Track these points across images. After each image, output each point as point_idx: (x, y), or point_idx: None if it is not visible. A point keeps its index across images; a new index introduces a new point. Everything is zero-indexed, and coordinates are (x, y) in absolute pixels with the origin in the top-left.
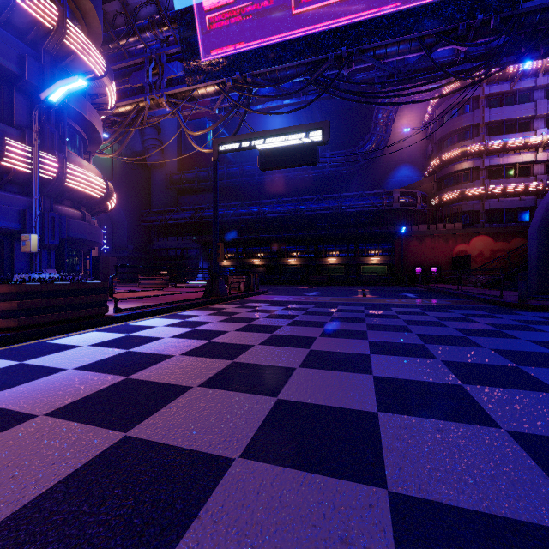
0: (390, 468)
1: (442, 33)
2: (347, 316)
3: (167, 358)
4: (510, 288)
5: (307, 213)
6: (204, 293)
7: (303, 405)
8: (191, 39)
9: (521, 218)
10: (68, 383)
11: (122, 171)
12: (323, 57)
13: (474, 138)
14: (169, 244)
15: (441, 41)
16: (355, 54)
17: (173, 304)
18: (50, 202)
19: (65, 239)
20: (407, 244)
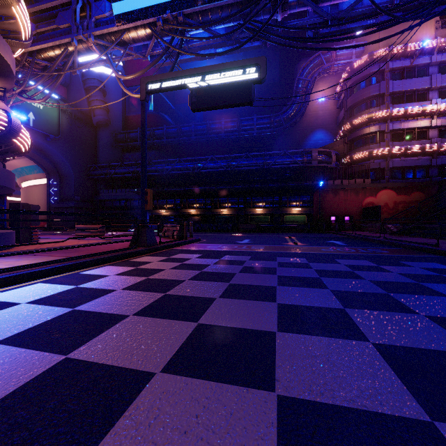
0: None
1: None
2: (296, 274)
3: None
4: (426, 235)
5: (237, 168)
6: (131, 243)
7: None
8: None
9: (418, 175)
10: None
11: (69, 128)
12: None
13: (380, 106)
14: (114, 195)
15: None
16: None
17: (82, 258)
18: None
19: None
20: (323, 197)
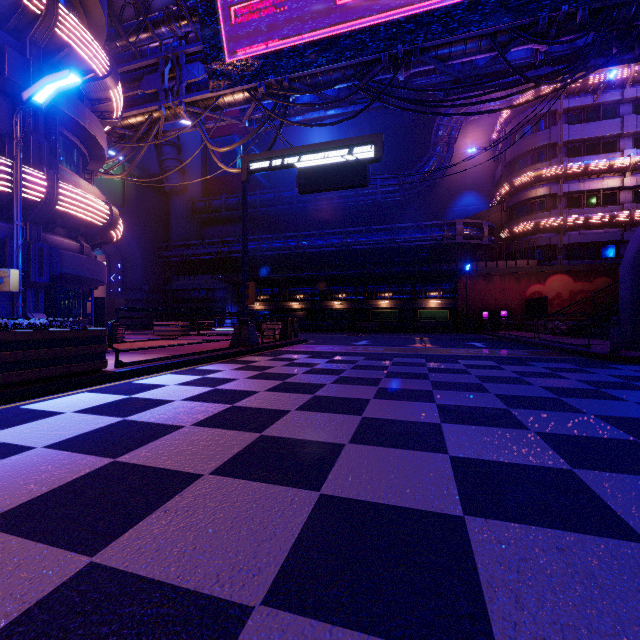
0: (500, 625)
1: (518, 28)
2: (406, 370)
3: (174, 430)
4: (596, 336)
5: (355, 247)
6: (231, 343)
7: (356, 504)
8: (215, 35)
9: (605, 254)
10: (29, 470)
11: (135, 197)
12: (375, 57)
13: (551, 160)
14: (191, 283)
15: (517, 38)
16: (414, 53)
17: (192, 356)
18: (37, 229)
19: (58, 276)
20: (472, 285)
